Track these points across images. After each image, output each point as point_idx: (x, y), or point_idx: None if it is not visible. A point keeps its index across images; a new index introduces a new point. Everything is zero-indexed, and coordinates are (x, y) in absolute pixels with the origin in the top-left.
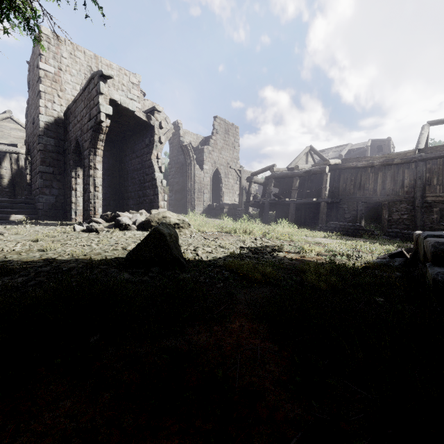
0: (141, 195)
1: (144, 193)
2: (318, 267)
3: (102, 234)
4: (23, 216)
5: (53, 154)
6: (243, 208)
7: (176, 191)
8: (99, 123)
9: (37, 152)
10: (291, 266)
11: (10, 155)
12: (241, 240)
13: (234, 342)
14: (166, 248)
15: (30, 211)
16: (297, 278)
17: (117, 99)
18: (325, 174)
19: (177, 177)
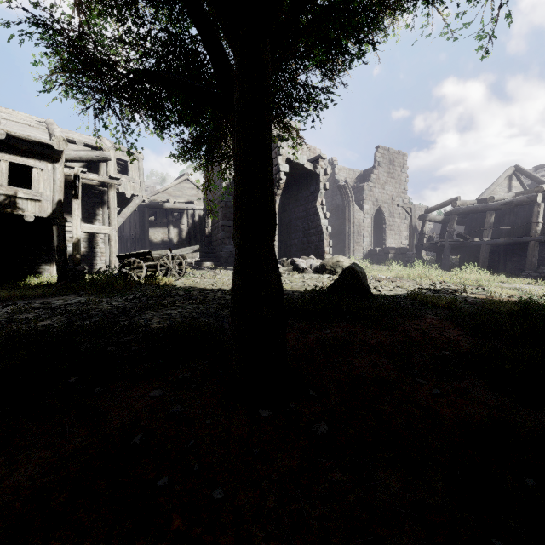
0: (305, 242)
1: (308, 239)
2: (502, 300)
3: (284, 276)
4: (211, 263)
5: (231, 209)
6: (415, 252)
7: (330, 236)
8: (278, 181)
9: (220, 208)
10: (474, 301)
11: (187, 211)
12: (417, 283)
13: (428, 325)
14: (358, 282)
15: (214, 259)
16: (479, 308)
17: (291, 157)
18: (535, 205)
19: (331, 220)
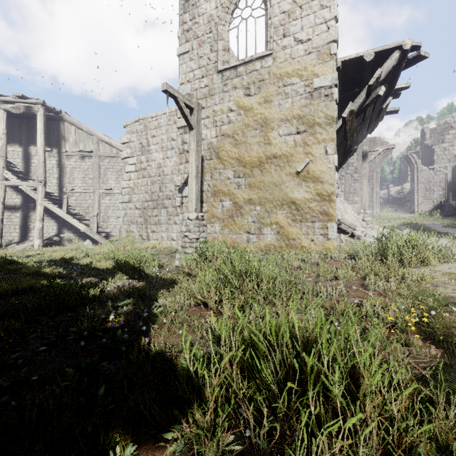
0: None
1: None
2: None
3: None
4: None
5: None
6: (450, 203)
7: None
8: None
9: None
10: None
11: None
12: None
13: None
14: None
15: None
16: None
17: None
18: None
19: None
